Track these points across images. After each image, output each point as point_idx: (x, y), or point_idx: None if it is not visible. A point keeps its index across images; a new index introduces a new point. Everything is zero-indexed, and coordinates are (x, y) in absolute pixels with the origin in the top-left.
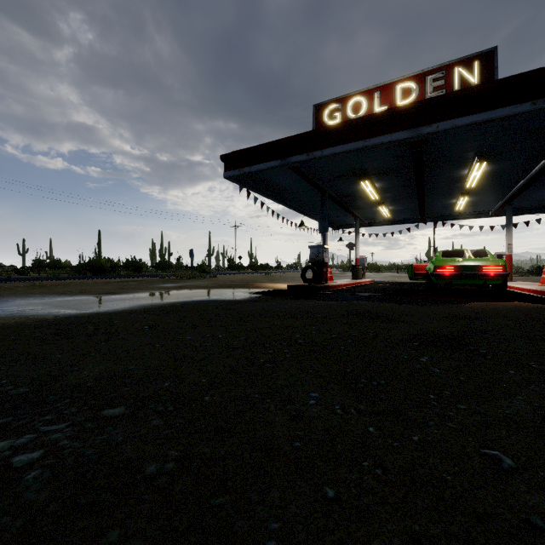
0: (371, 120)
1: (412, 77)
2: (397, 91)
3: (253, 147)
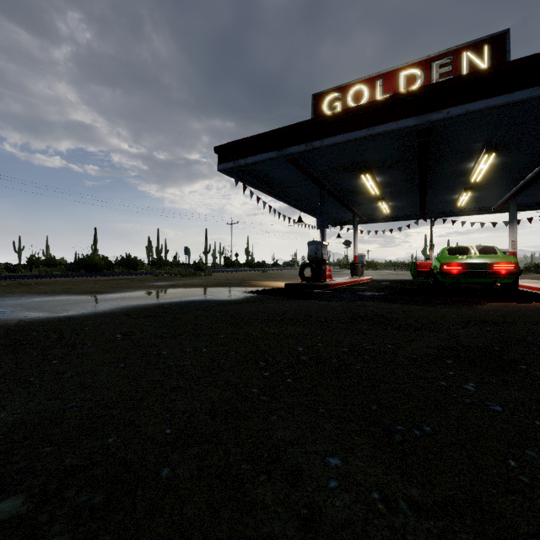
0: (375, 107)
1: (417, 63)
2: (401, 79)
3: (248, 138)
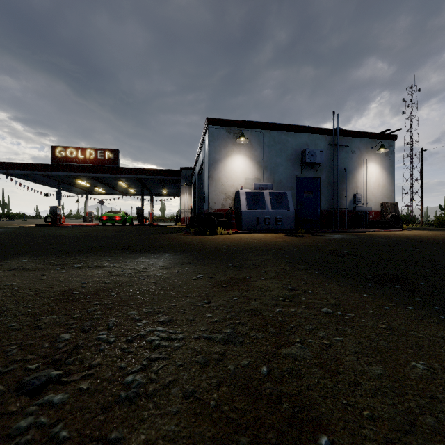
0: (71, 167)
1: (93, 149)
2: (88, 152)
3: (16, 163)
